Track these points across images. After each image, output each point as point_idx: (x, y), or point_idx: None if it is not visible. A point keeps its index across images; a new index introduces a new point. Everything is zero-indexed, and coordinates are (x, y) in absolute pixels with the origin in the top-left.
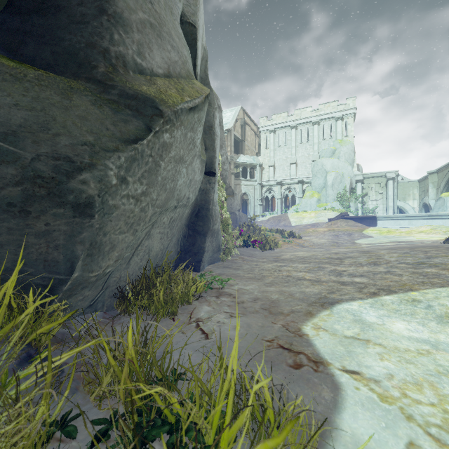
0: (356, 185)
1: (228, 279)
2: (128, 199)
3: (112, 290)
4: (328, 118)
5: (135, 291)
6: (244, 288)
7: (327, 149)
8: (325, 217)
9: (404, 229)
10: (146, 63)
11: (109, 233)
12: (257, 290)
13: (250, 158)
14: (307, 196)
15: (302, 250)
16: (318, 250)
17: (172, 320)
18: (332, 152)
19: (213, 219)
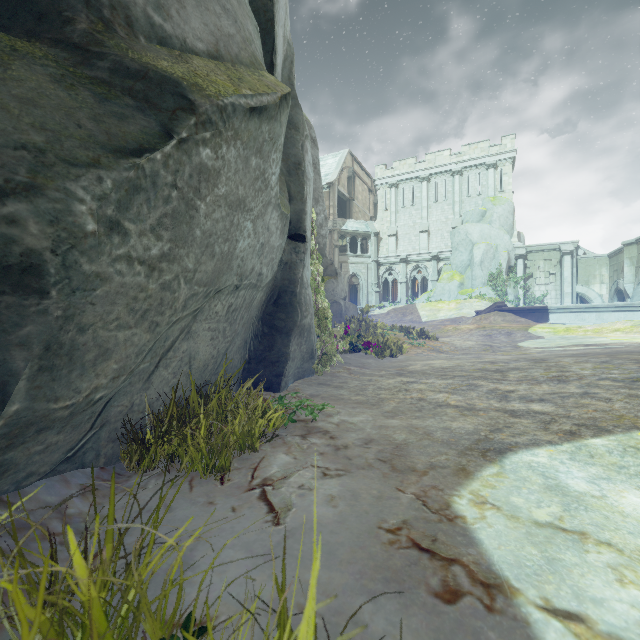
0: (515, 263)
1: (323, 406)
2: (131, 265)
3: (116, 428)
4: (475, 166)
5: (157, 430)
6: (349, 421)
7: (473, 210)
8: (471, 309)
9: (590, 325)
10: (172, 26)
11: (93, 327)
12: (371, 425)
13: (361, 224)
14: (444, 278)
15: (438, 357)
16: (464, 357)
17: (218, 483)
18: (481, 215)
19: (302, 310)
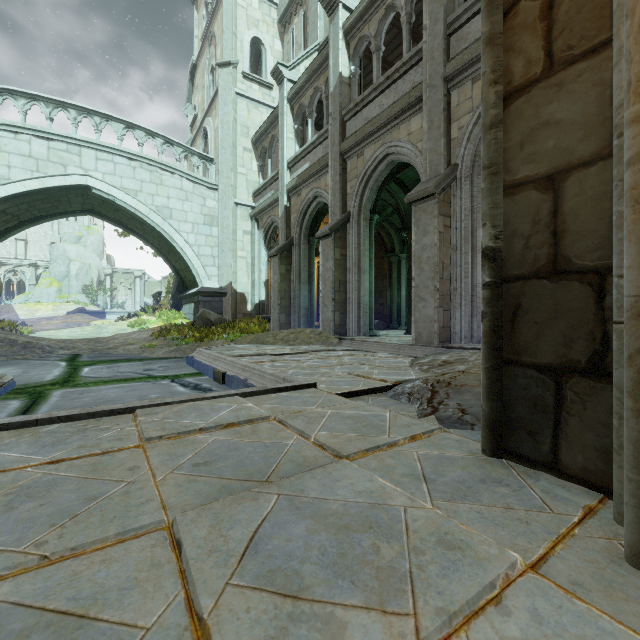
0: (105, 278)
1: None
2: None
3: None
4: None
5: None
6: None
7: (71, 233)
8: (66, 311)
9: None
10: None
11: None
12: None
13: None
14: (44, 284)
15: None
16: None
17: None
18: (78, 238)
19: None
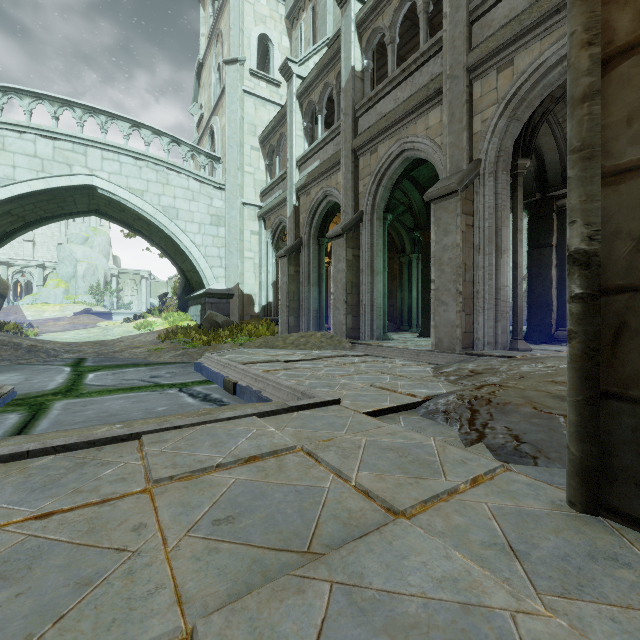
0: (112, 279)
1: None
2: None
3: None
4: None
5: None
6: None
7: (78, 234)
8: (73, 311)
9: None
10: None
11: None
12: None
13: None
14: (51, 284)
15: None
16: None
17: None
18: (85, 239)
19: None
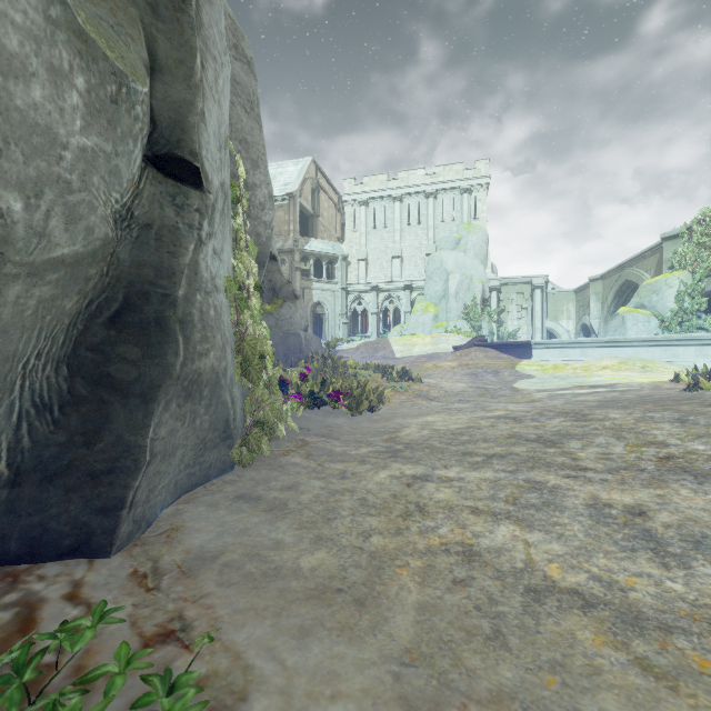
0: (490, 295)
1: None
2: None
3: None
4: (450, 189)
5: None
6: None
7: (448, 236)
8: (448, 344)
9: (577, 362)
10: None
11: None
12: None
13: (327, 244)
14: (418, 310)
15: (431, 407)
16: (463, 406)
17: None
18: (456, 242)
19: (191, 338)
